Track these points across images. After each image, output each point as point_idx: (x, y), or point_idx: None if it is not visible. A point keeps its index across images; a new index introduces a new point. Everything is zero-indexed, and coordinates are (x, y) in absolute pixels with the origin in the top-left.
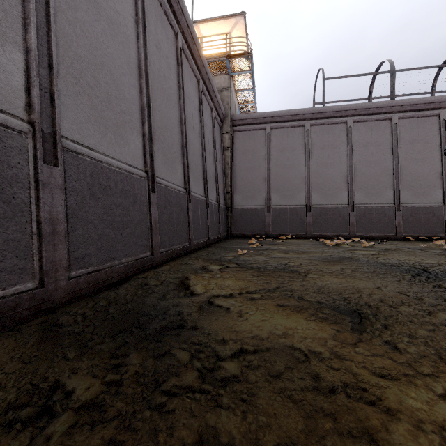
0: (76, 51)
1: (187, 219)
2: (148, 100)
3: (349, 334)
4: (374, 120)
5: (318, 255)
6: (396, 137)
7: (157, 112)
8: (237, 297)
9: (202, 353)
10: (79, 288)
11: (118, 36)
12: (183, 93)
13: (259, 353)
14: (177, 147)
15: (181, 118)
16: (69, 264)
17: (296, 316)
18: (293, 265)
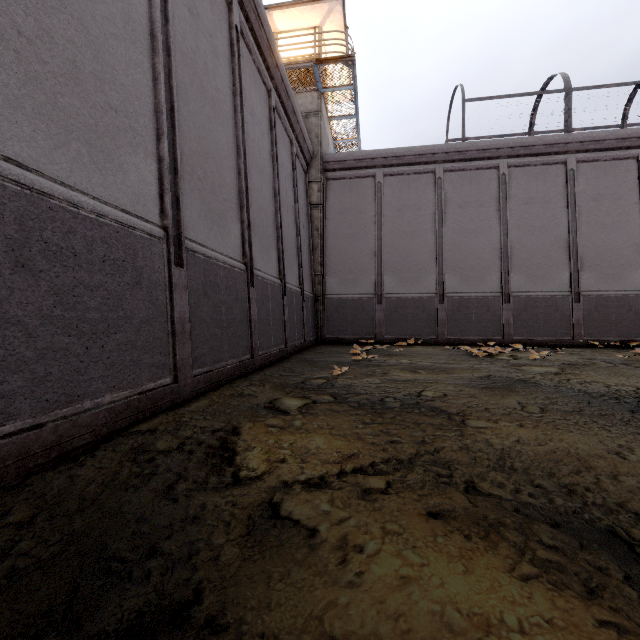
0: None
1: (248, 316)
2: (171, 98)
3: None
4: (540, 165)
5: (467, 375)
6: (573, 190)
7: (189, 125)
8: (334, 489)
9: None
10: None
11: None
12: (242, 103)
13: None
14: (230, 192)
15: (238, 144)
16: None
17: (486, 564)
18: (433, 398)
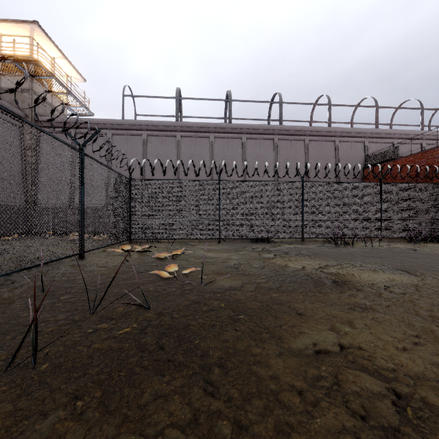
0: None
1: None
2: None
3: None
4: (164, 136)
5: None
6: (179, 151)
7: None
8: None
9: None
10: None
11: None
12: None
13: None
14: None
15: None
16: None
17: None
18: None
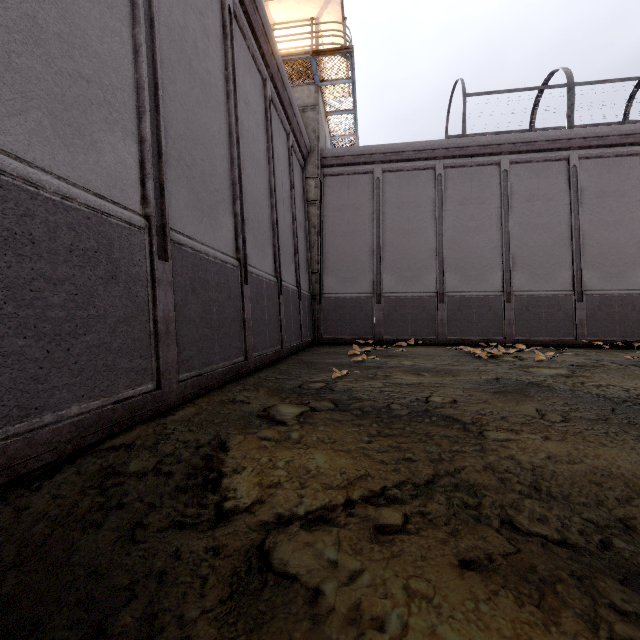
0: None
1: (242, 315)
2: (154, 74)
3: None
4: (542, 161)
5: (474, 378)
6: (575, 187)
7: (176, 106)
8: (340, 527)
9: None
10: None
11: None
12: (235, 89)
13: None
14: (221, 183)
15: (230, 132)
16: None
17: None
18: (442, 405)
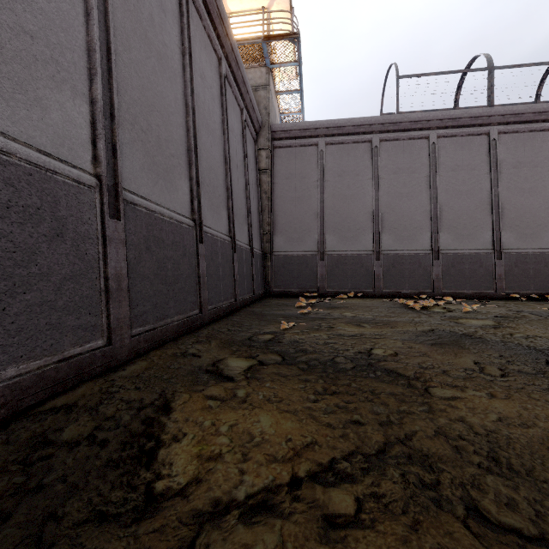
0: None
1: (197, 271)
2: (107, 39)
3: None
4: (466, 135)
5: (411, 330)
6: (495, 158)
7: (131, 73)
8: (284, 518)
9: None
10: None
11: None
12: (191, 63)
13: None
14: (177, 148)
15: (186, 102)
16: None
17: None
18: (385, 358)
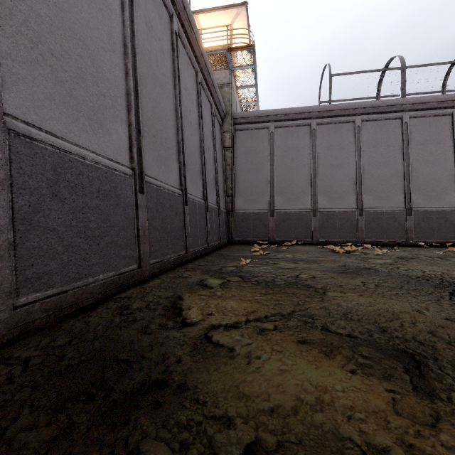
0: (32, 6)
1: (184, 225)
2: (136, 85)
3: (416, 402)
4: (384, 119)
5: (330, 265)
6: (406, 137)
7: (147, 100)
8: (243, 329)
9: (192, 451)
10: (31, 319)
11: (96, 2)
12: (179, 82)
13: (286, 451)
14: (171, 143)
15: (177, 110)
16: (16, 287)
17: (328, 364)
18: (306, 279)
